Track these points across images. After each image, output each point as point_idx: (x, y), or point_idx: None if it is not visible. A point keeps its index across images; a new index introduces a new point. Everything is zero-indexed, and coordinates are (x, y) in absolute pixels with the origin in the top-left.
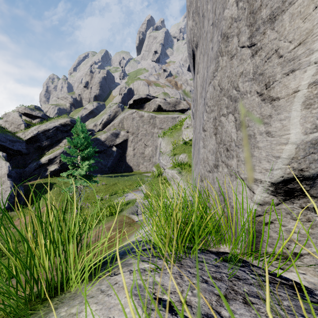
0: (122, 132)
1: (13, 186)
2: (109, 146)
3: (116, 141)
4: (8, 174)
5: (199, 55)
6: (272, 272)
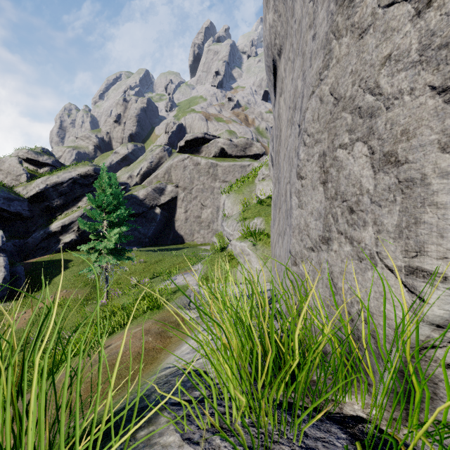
0: (169, 186)
1: (8, 265)
2: (150, 206)
3: (160, 199)
4: (1, 248)
5: (284, 66)
6: None
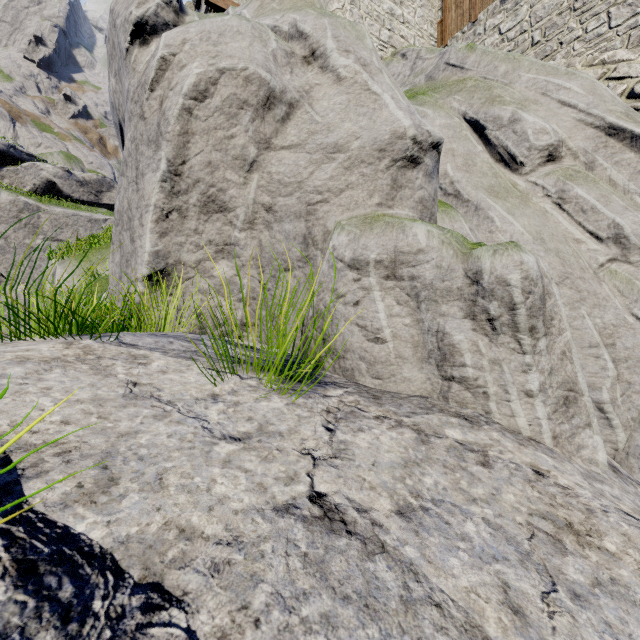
0: None
1: None
2: None
3: None
4: None
5: None
6: None
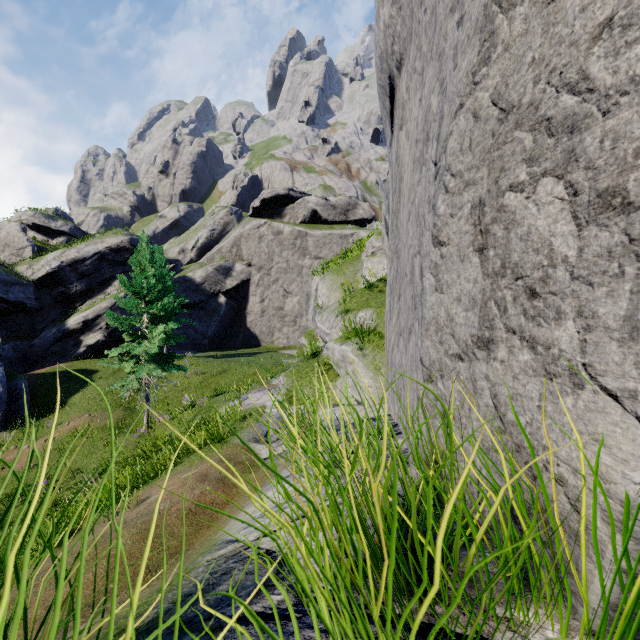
0: (238, 265)
1: (4, 378)
2: (211, 293)
3: (225, 283)
4: None
5: (407, 83)
6: None
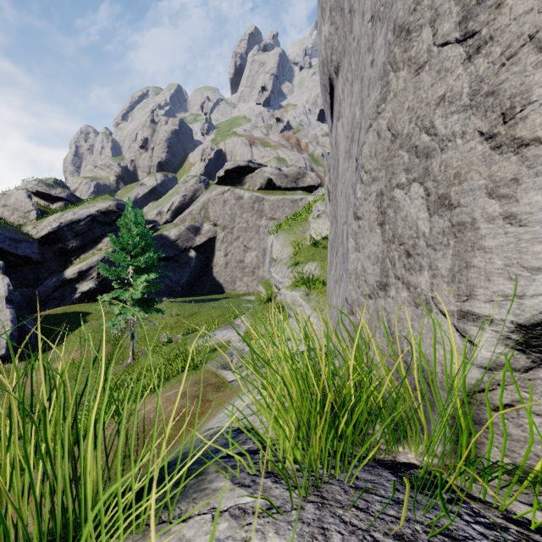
0: (206, 225)
1: (15, 318)
2: (184, 249)
3: (195, 240)
4: (7, 298)
5: (342, 86)
6: (520, 516)
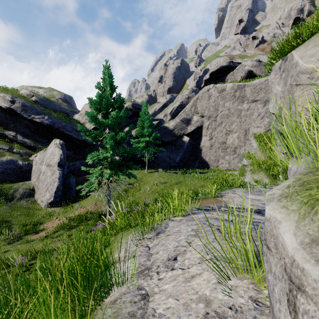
0: (195, 117)
1: (61, 177)
2: (178, 135)
3: (186, 129)
4: (59, 163)
5: None
6: None
